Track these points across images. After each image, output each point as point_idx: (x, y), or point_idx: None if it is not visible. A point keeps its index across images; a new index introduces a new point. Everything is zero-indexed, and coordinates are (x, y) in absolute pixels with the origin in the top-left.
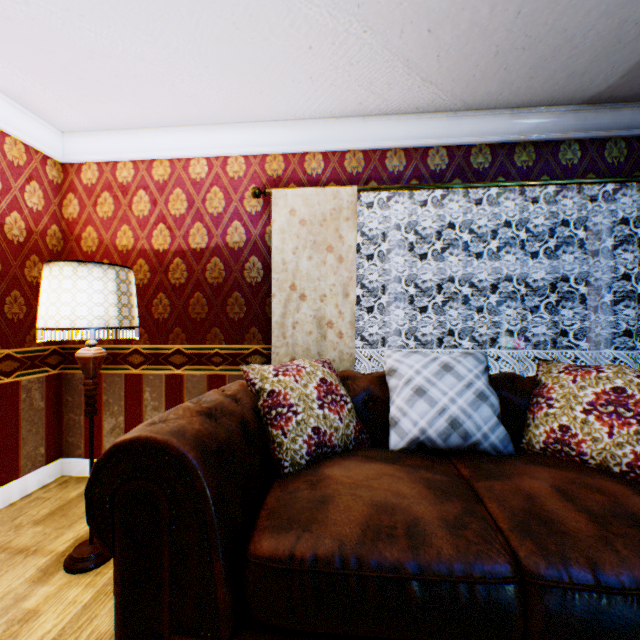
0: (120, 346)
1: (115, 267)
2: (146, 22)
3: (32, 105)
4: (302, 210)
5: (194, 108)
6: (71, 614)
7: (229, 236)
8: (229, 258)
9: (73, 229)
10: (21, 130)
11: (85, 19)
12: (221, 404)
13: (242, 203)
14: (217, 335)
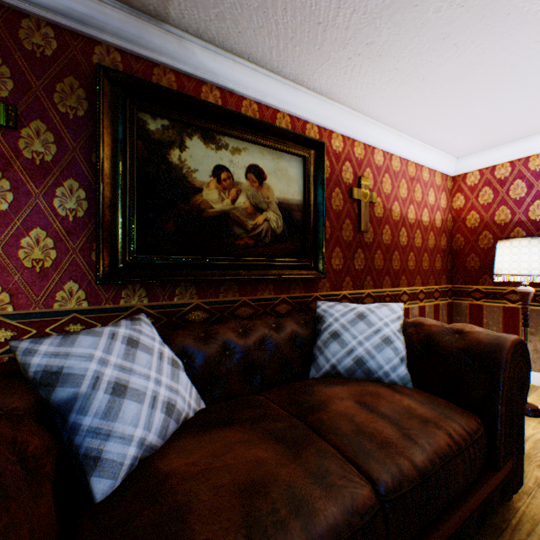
0: (496, 287)
1: None
2: None
3: (450, 151)
4: None
5: None
6: None
7: None
8: None
9: (459, 215)
10: (440, 166)
11: (532, 97)
12: None
13: None
14: None
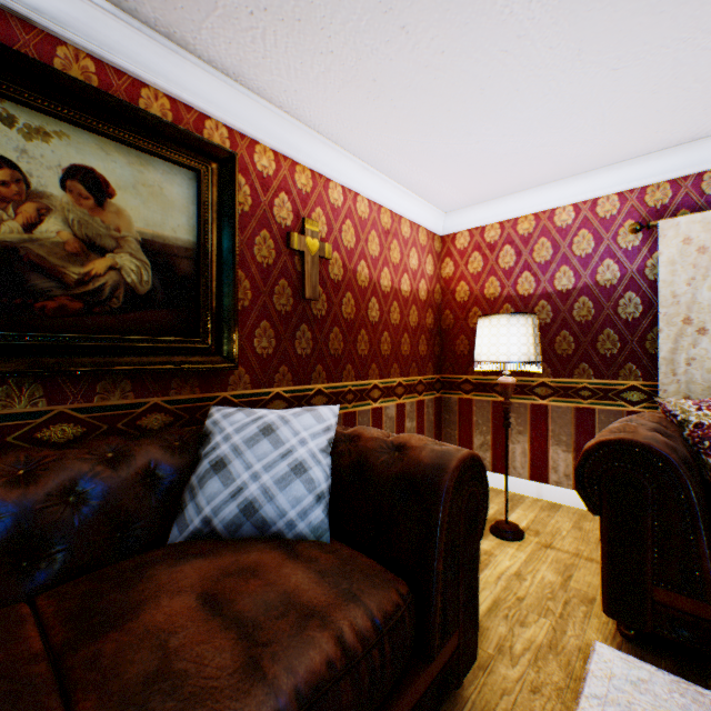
0: (487, 377)
1: (530, 315)
2: (562, 121)
3: (436, 201)
4: (700, 237)
5: (570, 166)
6: (517, 562)
7: (598, 275)
8: (598, 296)
9: (448, 285)
10: (425, 220)
11: (512, 137)
12: (658, 427)
13: (613, 240)
14: (583, 370)
